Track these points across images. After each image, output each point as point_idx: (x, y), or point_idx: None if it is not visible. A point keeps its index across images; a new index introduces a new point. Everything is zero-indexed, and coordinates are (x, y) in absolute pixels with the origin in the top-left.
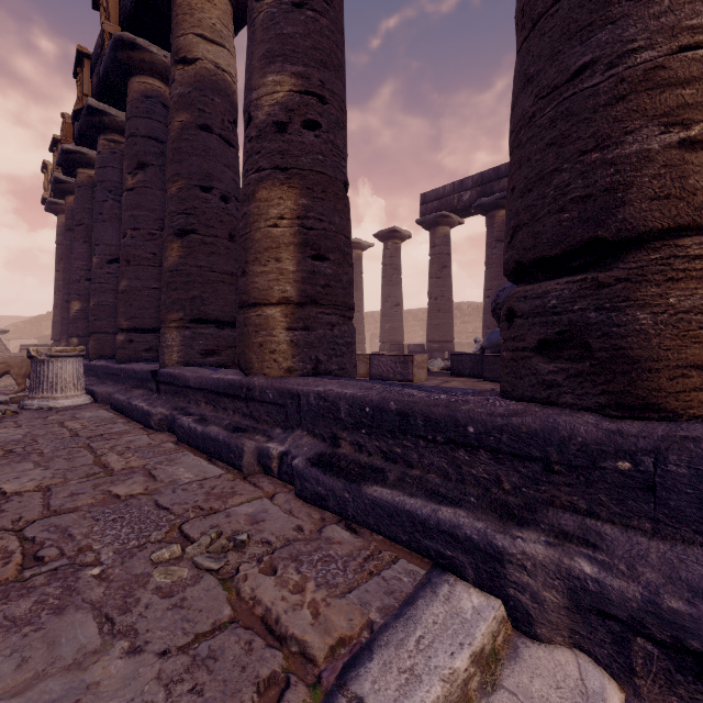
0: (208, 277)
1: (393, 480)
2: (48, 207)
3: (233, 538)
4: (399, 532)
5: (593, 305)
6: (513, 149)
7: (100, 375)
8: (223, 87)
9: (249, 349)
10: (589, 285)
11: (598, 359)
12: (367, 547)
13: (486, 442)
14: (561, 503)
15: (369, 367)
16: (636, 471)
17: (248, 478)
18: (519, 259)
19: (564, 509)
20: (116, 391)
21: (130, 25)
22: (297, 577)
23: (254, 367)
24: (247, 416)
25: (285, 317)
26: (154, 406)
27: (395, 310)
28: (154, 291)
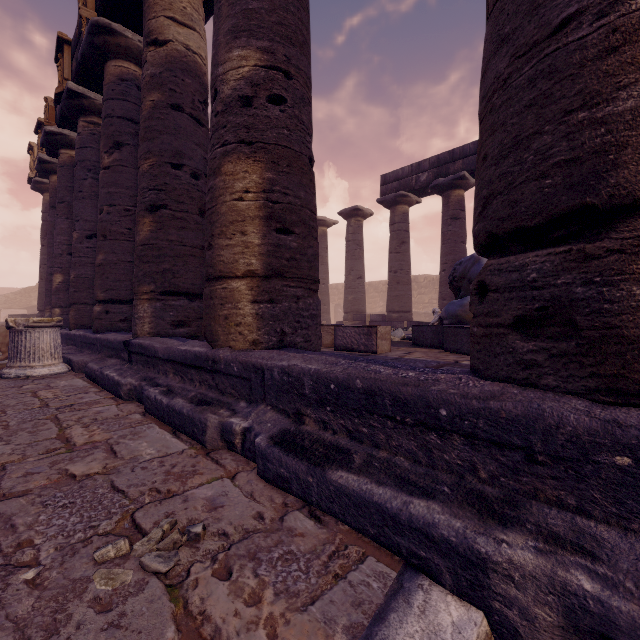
0: (178, 251)
1: (360, 464)
2: (34, 185)
3: (187, 530)
4: (366, 523)
5: (580, 279)
6: (484, 116)
7: (78, 344)
8: (193, 68)
9: (215, 322)
10: (574, 256)
11: (585, 338)
12: (332, 541)
13: (459, 425)
14: (546, 497)
15: (334, 338)
16: (637, 468)
17: (211, 454)
18: (492, 230)
19: (548, 503)
20: (92, 360)
21: (105, 11)
22: (253, 582)
23: (219, 339)
24: (213, 388)
25: (250, 290)
26: (124, 377)
27: (358, 282)
28: (129, 264)
